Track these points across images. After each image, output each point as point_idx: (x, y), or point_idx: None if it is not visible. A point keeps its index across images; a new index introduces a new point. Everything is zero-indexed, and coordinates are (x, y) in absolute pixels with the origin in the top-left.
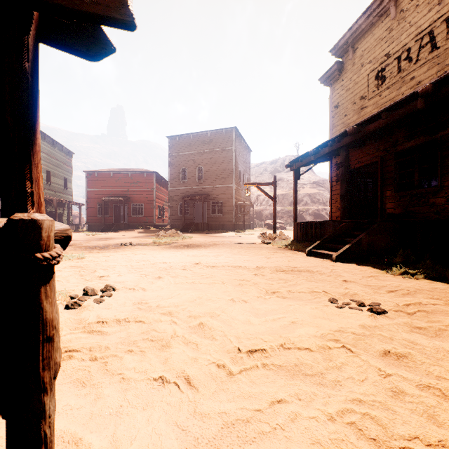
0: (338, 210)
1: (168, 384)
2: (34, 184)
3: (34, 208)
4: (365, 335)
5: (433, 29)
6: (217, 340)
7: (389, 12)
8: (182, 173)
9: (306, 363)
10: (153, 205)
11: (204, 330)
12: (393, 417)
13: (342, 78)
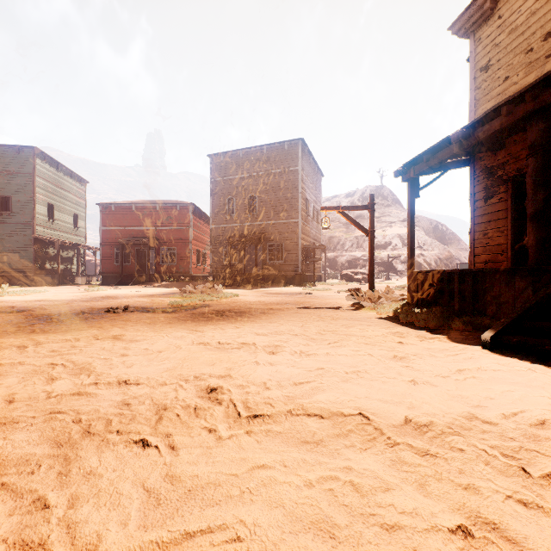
0: (489, 250)
1: None
2: None
3: None
4: None
5: None
6: None
7: None
8: (228, 205)
9: None
10: (189, 249)
11: None
12: None
13: (497, 13)
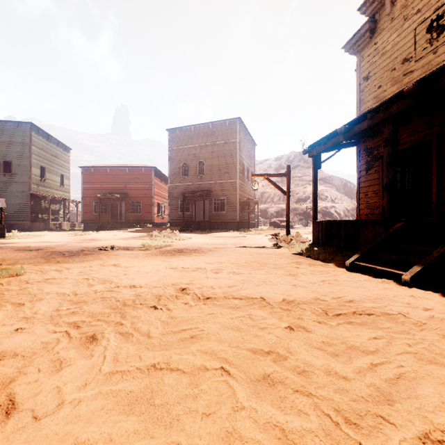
0: (369, 206)
1: None
2: None
3: None
4: None
5: None
6: None
7: None
8: (182, 168)
9: None
10: (152, 202)
11: None
12: None
13: (374, 41)
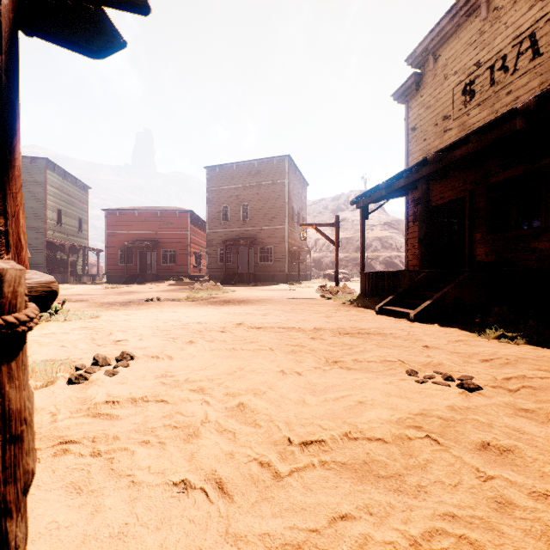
0: (416, 258)
1: (192, 491)
2: (9, 221)
3: (10, 252)
4: (456, 420)
5: (535, 31)
6: (261, 427)
7: (480, 11)
8: (222, 212)
9: (379, 459)
10: (187, 251)
11: (245, 412)
12: (500, 541)
13: (420, 93)
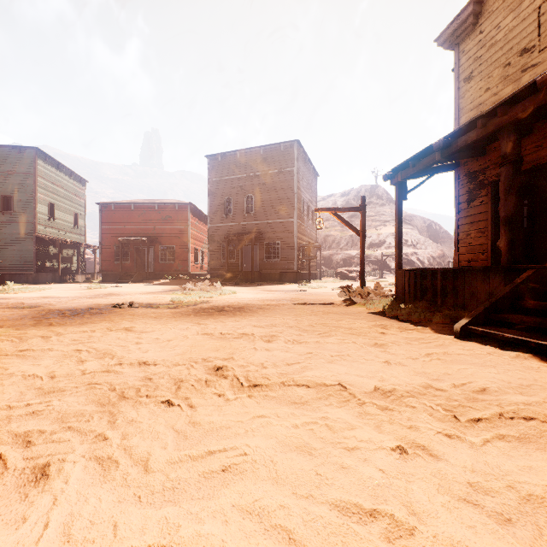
0: (472, 250)
1: None
2: None
3: None
4: None
5: None
6: None
7: None
8: (225, 205)
9: None
10: (187, 247)
11: None
12: None
13: (479, 28)
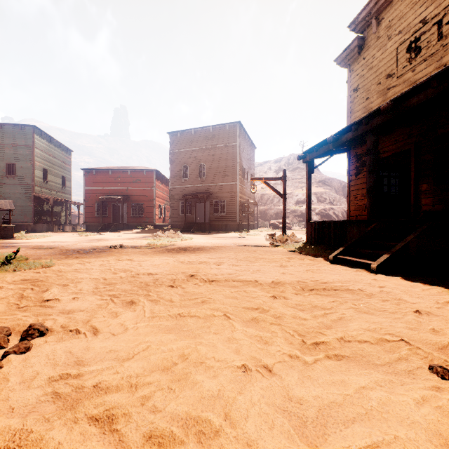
0: (358, 208)
1: None
2: None
3: None
4: None
5: None
6: None
7: None
8: (183, 171)
9: None
10: (153, 204)
11: None
12: None
13: (362, 56)
